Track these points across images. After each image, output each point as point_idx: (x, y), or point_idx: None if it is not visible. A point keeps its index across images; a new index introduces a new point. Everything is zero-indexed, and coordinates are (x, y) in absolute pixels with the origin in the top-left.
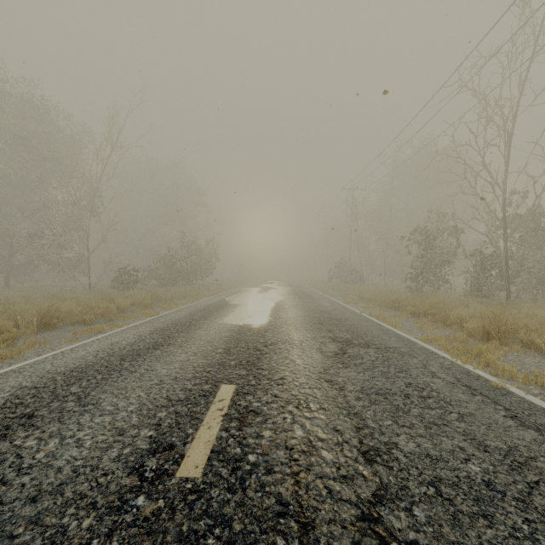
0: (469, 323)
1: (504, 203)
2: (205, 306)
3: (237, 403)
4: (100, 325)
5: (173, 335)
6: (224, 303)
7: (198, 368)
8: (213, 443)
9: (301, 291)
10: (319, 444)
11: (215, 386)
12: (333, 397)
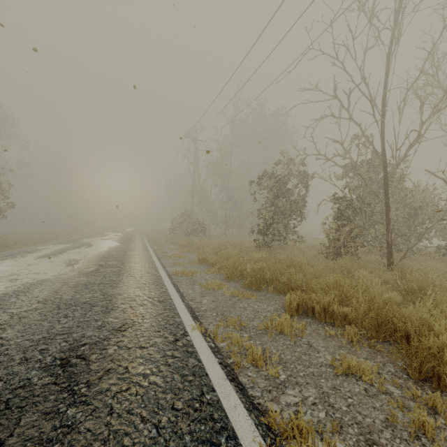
0: None
1: (383, 131)
2: None
3: None
4: None
5: None
6: None
7: None
8: None
9: (123, 249)
10: None
11: None
12: None
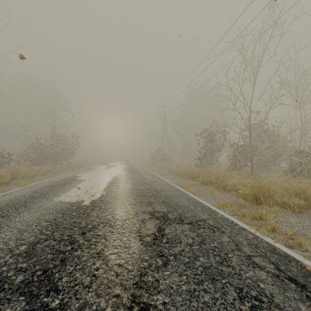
0: (241, 189)
1: (249, 116)
2: (56, 181)
3: None
4: None
5: None
6: (73, 179)
7: None
8: None
9: (133, 167)
10: None
11: None
12: None
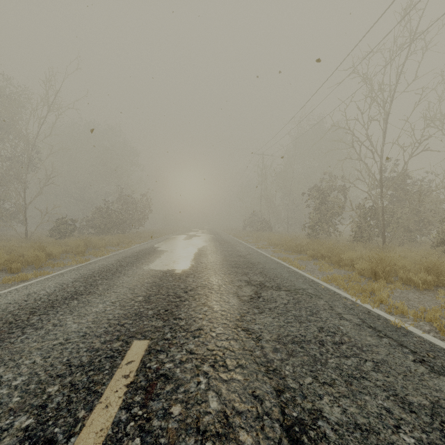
0: (359, 264)
1: (381, 167)
2: (135, 252)
3: (147, 365)
4: (24, 274)
5: (96, 283)
6: (152, 249)
7: (113, 320)
8: (107, 432)
9: (221, 238)
10: (237, 420)
11: (126, 343)
12: (250, 349)
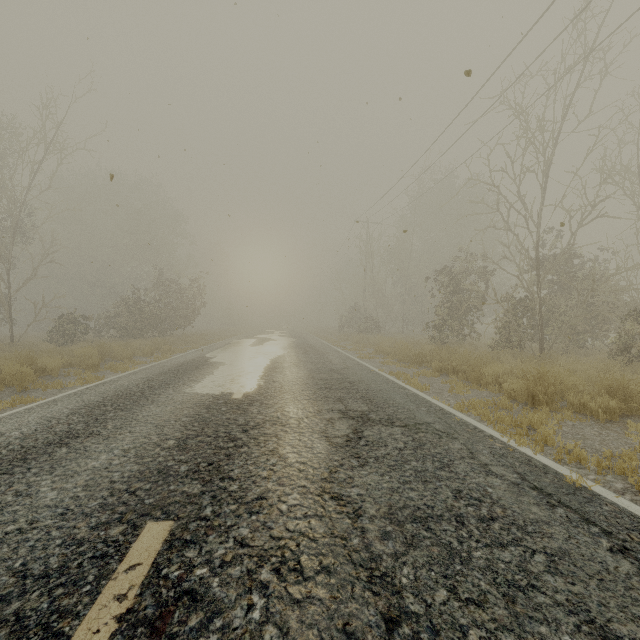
0: (508, 382)
1: (537, 241)
2: (175, 365)
3: (162, 572)
4: None
5: (104, 417)
6: (202, 361)
7: (119, 483)
8: None
9: (306, 343)
10: None
11: (133, 527)
12: (343, 535)
